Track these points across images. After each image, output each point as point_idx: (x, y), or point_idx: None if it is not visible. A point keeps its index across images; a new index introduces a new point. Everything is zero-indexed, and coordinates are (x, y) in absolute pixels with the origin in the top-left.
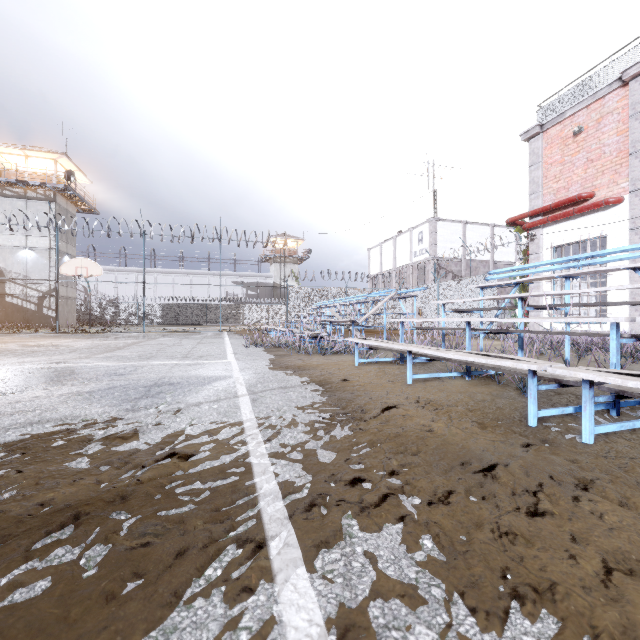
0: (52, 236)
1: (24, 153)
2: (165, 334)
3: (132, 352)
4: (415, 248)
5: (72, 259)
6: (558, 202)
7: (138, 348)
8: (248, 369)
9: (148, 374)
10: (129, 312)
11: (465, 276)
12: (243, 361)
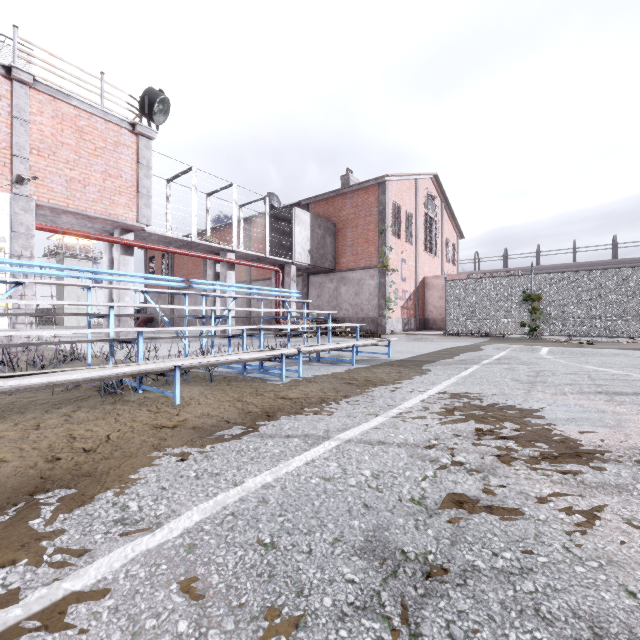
0: None
1: None
2: None
3: None
4: None
5: None
6: None
7: None
8: None
9: None
10: None
11: None
12: None
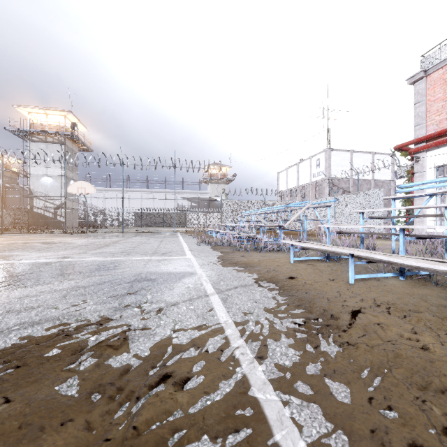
0: (63, 167)
1: (45, 112)
2: (137, 234)
3: (116, 248)
4: (314, 171)
5: (75, 182)
6: (441, 131)
7: (120, 245)
8: (206, 265)
9: (129, 269)
10: (112, 218)
11: (352, 191)
12: (199, 257)
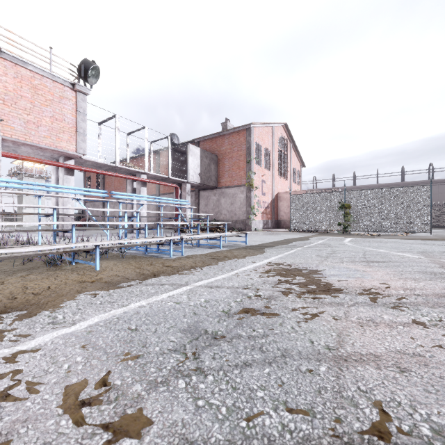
0: None
1: None
2: None
3: None
4: None
5: None
6: None
7: None
8: None
9: None
10: None
11: None
12: None
